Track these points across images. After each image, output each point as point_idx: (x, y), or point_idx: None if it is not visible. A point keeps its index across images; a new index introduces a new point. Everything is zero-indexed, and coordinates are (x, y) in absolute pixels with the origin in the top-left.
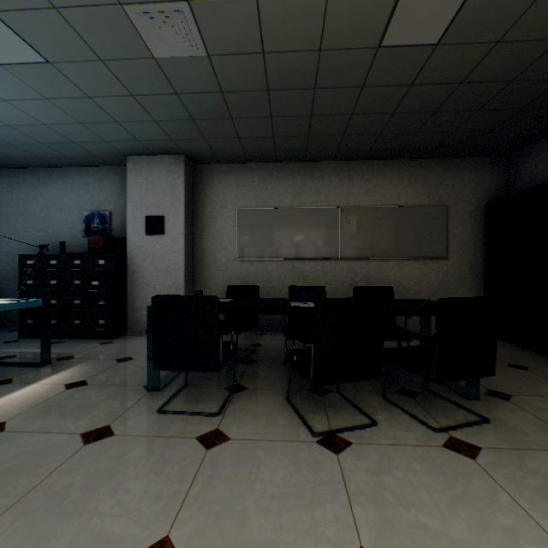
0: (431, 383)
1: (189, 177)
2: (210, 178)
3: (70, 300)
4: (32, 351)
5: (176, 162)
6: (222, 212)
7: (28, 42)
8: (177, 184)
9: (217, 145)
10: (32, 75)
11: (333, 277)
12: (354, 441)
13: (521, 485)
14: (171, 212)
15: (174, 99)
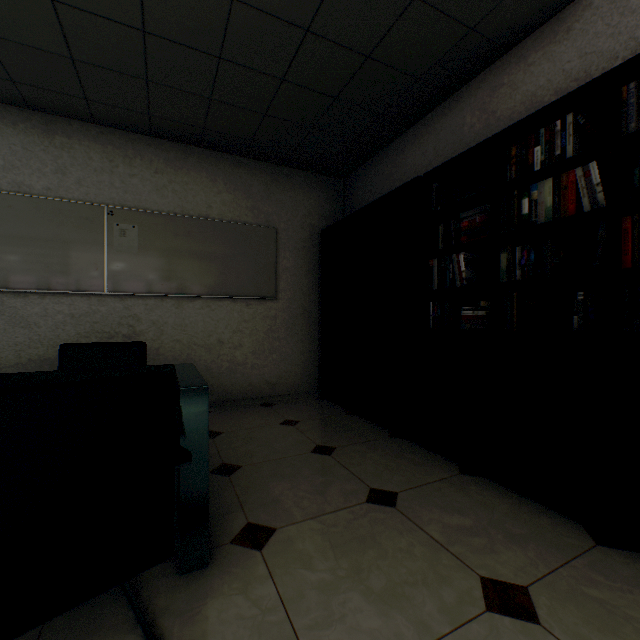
0: None
1: None
2: None
3: None
4: None
5: None
6: None
7: None
8: None
9: None
10: None
11: (94, 325)
12: None
13: None
14: None
15: None
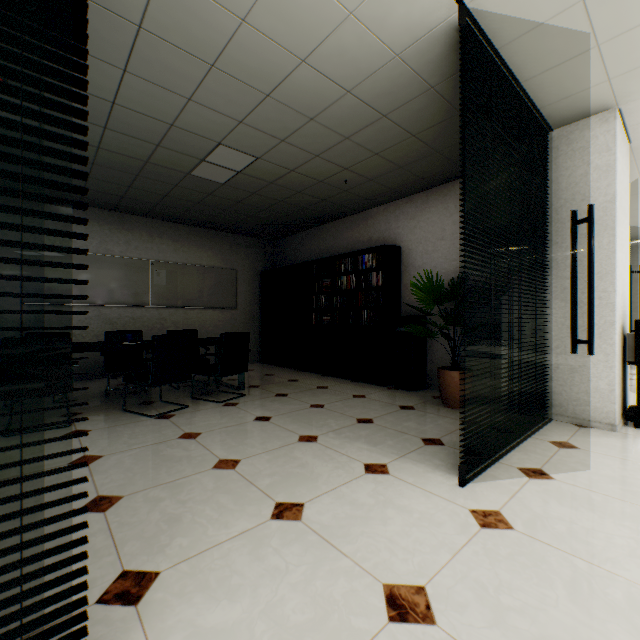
0: (222, 388)
1: None
2: None
3: None
4: None
5: None
6: None
7: None
8: None
9: None
10: None
11: (144, 323)
12: (177, 414)
13: (251, 407)
14: None
15: None
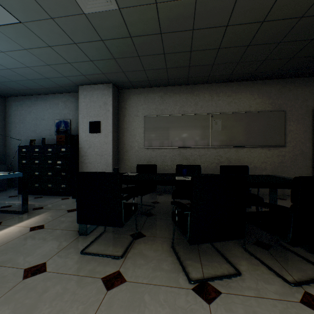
0: None
1: (115, 97)
2: (128, 98)
3: (46, 172)
4: (22, 203)
5: (107, 88)
6: (135, 119)
7: (5, 8)
8: (108, 102)
9: (131, 76)
10: (14, 33)
11: (206, 159)
12: (223, 290)
13: None
14: (104, 119)
15: (101, 44)
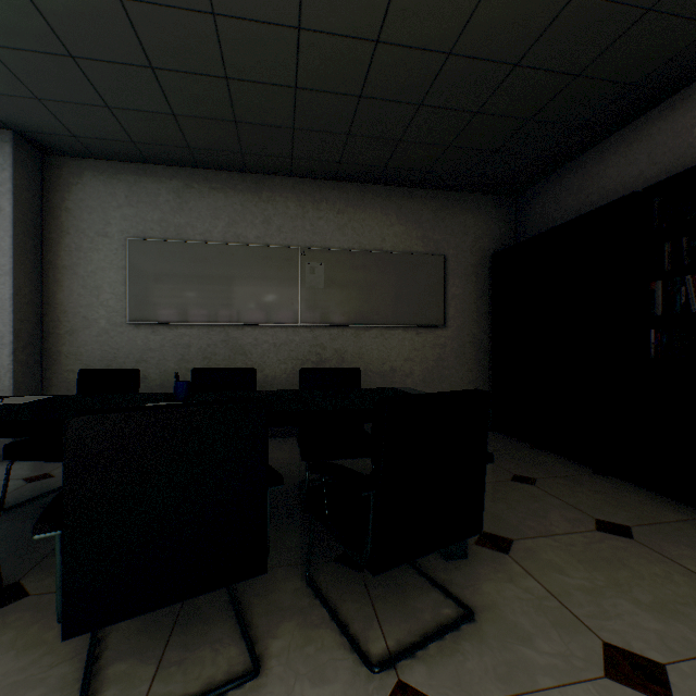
0: None
1: (30, 175)
2: (76, 182)
3: None
4: None
5: None
6: (100, 243)
7: None
8: None
9: (72, 117)
10: None
11: (290, 353)
12: None
13: None
14: None
15: None
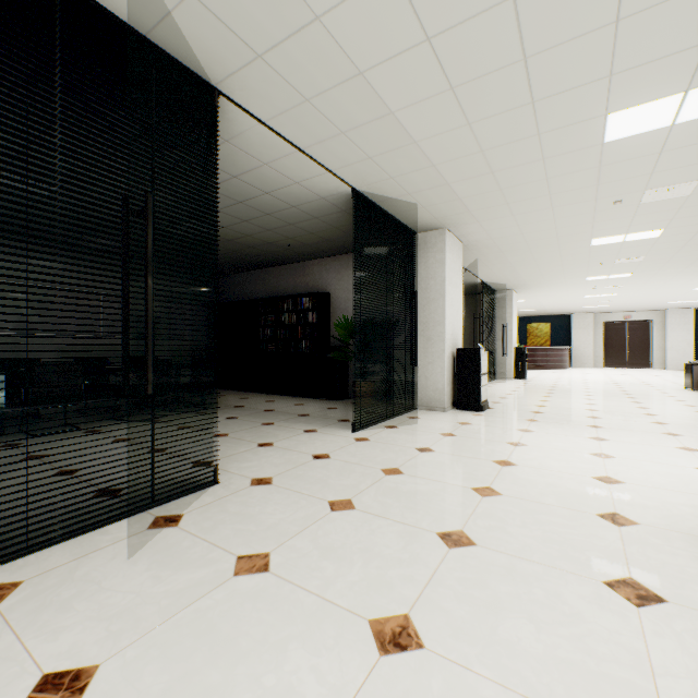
0: (185, 405)
1: None
2: None
3: None
4: None
5: None
6: None
7: None
8: None
9: None
10: None
11: (96, 352)
12: (163, 419)
13: (219, 414)
14: None
15: None
